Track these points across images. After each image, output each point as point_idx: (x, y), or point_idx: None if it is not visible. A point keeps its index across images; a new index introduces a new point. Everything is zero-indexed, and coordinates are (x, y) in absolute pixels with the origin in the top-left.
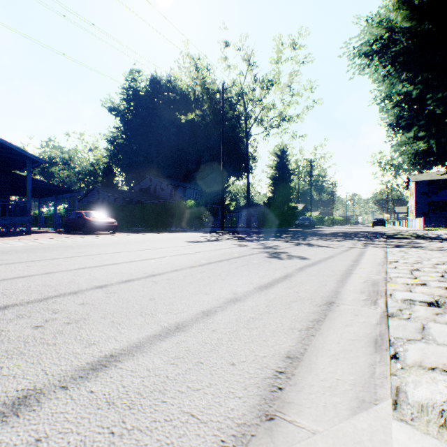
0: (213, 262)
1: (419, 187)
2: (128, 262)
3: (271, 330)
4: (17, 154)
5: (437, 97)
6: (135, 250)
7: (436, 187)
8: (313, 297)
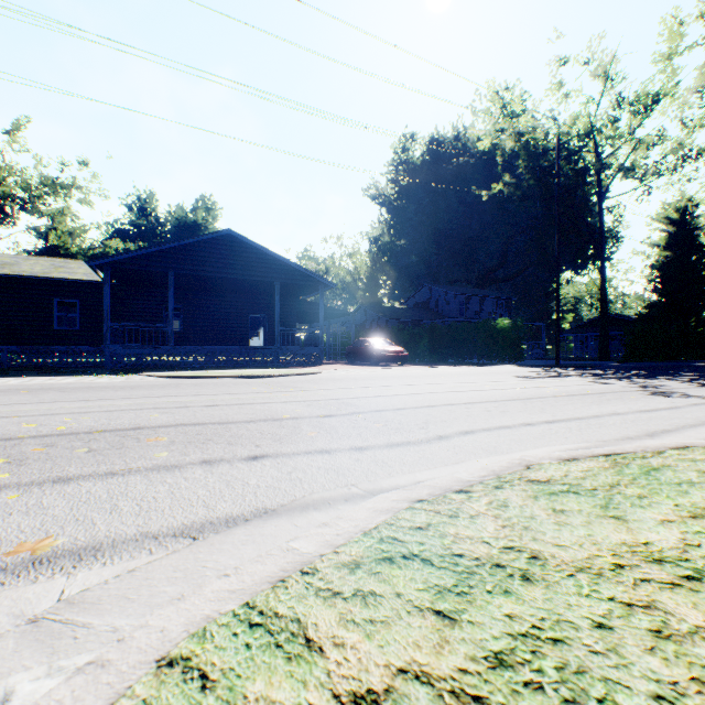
0: (575, 395)
1: None
2: (481, 390)
3: (652, 424)
4: (312, 280)
5: None
6: (467, 382)
7: None
8: (698, 418)
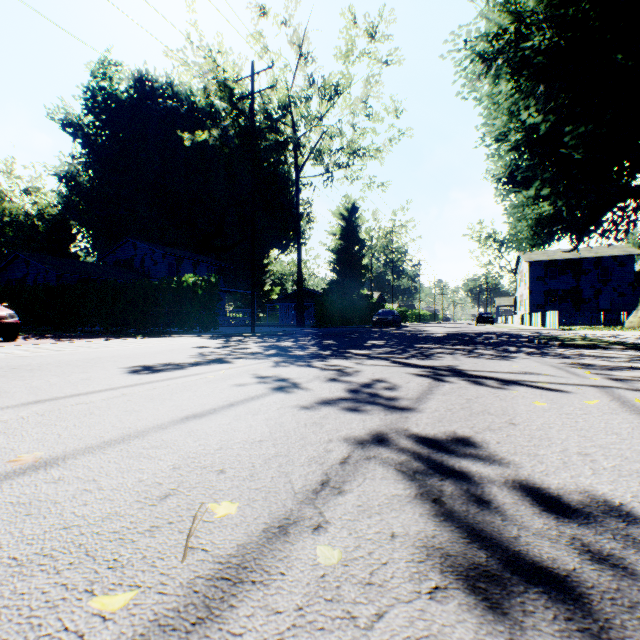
0: None
1: (534, 270)
2: None
3: None
4: None
5: (578, 132)
6: None
7: (554, 270)
8: None
